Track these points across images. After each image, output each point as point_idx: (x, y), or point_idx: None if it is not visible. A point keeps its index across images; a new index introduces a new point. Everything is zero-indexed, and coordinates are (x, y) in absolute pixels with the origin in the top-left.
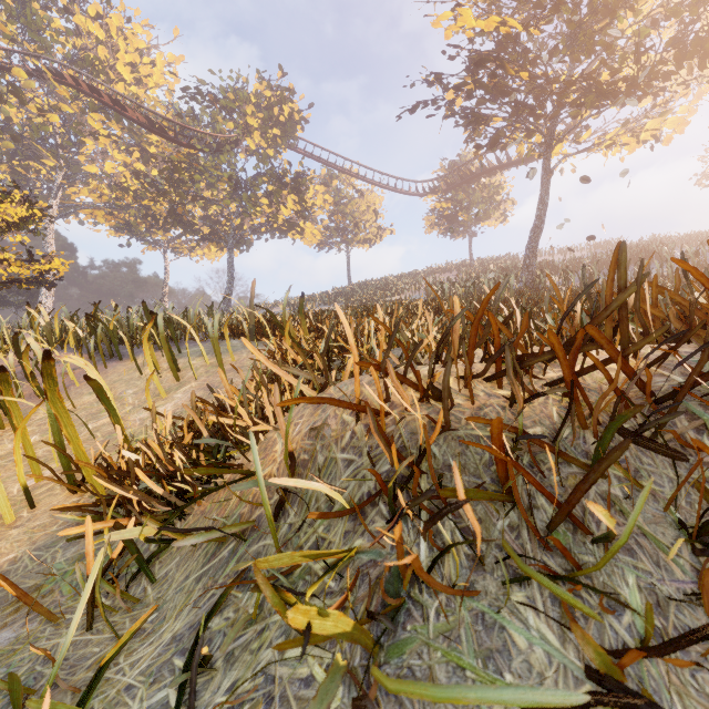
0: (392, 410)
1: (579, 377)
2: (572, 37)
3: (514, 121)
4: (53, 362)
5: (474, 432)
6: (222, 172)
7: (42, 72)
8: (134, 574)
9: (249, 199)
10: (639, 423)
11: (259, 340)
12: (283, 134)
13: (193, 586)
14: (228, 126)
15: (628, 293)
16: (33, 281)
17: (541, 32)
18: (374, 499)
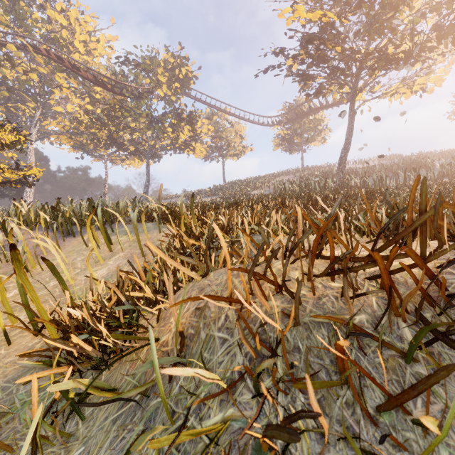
0: (255, 299)
1: (391, 275)
2: (369, 24)
3: (331, 78)
4: (19, 251)
5: (316, 319)
6: (142, 111)
7: (26, 46)
8: (69, 413)
9: (160, 129)
10: (439, 314)
11: (165, 223)
12: (181, 86)
13: (110, 427)
14: (146, 81)
15: (428, 214)
16: (19, 182)
17: (349, 21)
18: (243, 375)
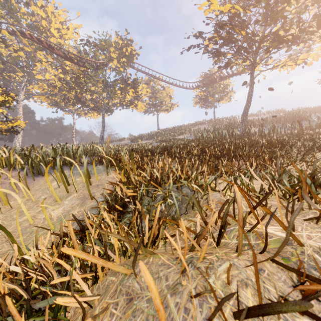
0: None
1: None
2: (267, 13)
3: (237, 54)
4: None
5: None
6: (99, 78)
7: (15, 32)
8: None
9: (112, 91)
10: None
11: (112, 166)
12: (127, 61)
13: None
14: (102, 57)
15: None
16: (8, 131)
17: (251, 12)
18: None
